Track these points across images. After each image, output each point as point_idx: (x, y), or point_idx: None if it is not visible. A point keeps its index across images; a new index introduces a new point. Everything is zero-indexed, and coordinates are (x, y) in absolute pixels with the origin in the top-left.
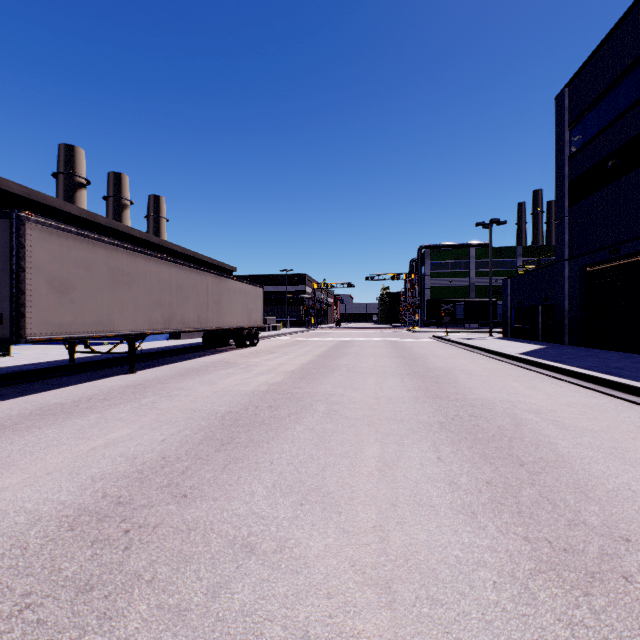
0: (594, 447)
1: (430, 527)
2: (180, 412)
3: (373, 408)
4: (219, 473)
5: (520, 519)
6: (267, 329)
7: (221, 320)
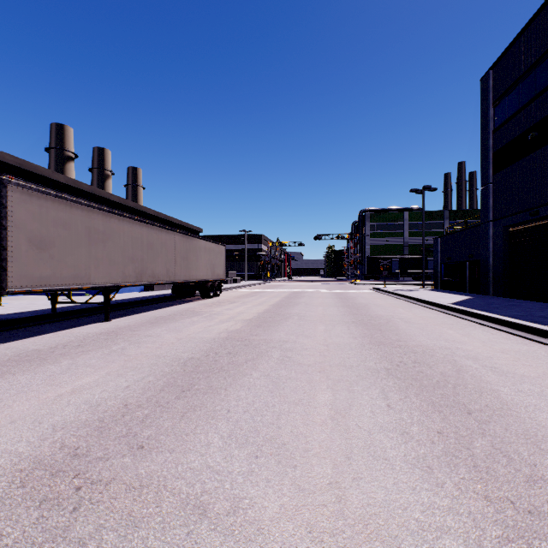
0: (535, 394)
1: (387, 484)
2: (146, 358)
3: (323, 354)
4: (177, 422)
5: (477, 474)
6: (229, 282)
7: (188, 274)
